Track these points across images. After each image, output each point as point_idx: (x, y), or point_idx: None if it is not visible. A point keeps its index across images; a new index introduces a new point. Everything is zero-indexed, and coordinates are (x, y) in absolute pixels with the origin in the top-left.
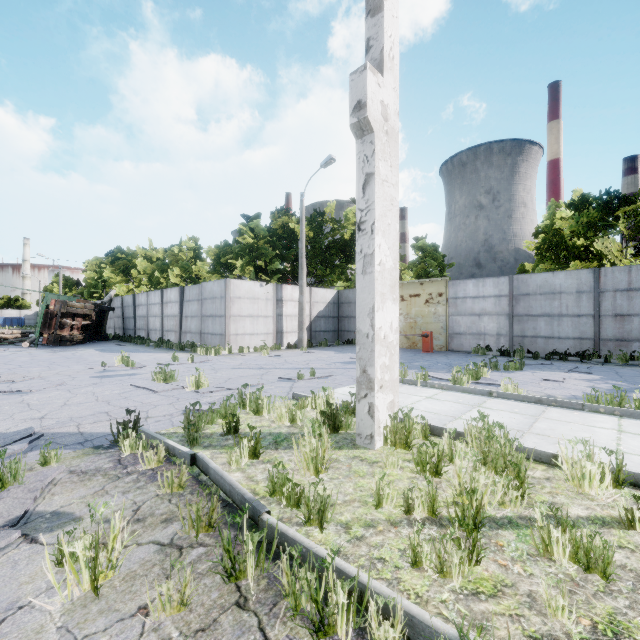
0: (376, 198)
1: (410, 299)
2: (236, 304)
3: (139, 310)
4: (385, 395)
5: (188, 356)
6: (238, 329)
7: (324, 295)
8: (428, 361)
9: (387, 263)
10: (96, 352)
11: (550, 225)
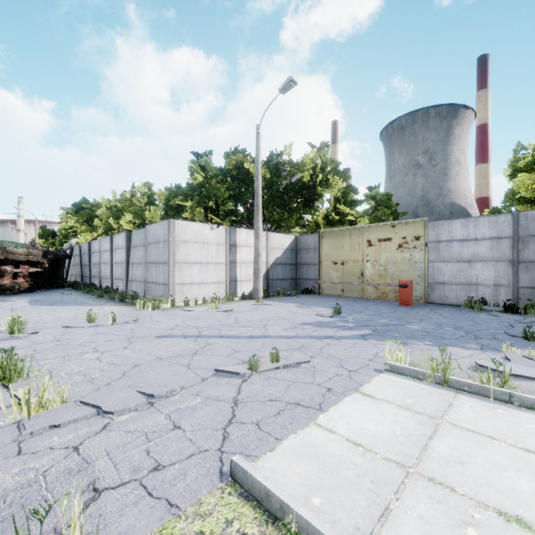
0: None
1: (379, 244)
2: (182, 249)
3: (93, 257)
4: None
5: (120, 311)
6: (184, 278)
7: (281, 241)
8: (424, 321)
9: None
10: (23, 304)
11: (532, 162)
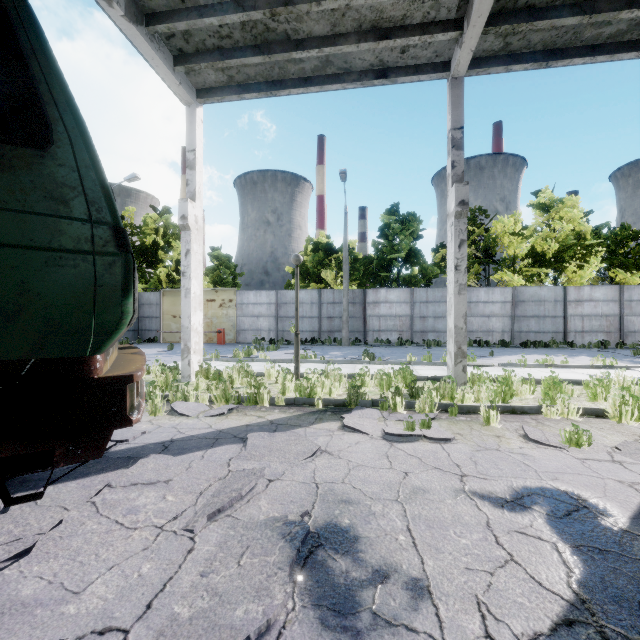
0: (192, 262)
1: (207, 303)
2: None
3: None
4: (197, 356)
5: None
6: None
7: None
8: (221, 349)
9: (197, 292)
10: None
11: (304, 255)
